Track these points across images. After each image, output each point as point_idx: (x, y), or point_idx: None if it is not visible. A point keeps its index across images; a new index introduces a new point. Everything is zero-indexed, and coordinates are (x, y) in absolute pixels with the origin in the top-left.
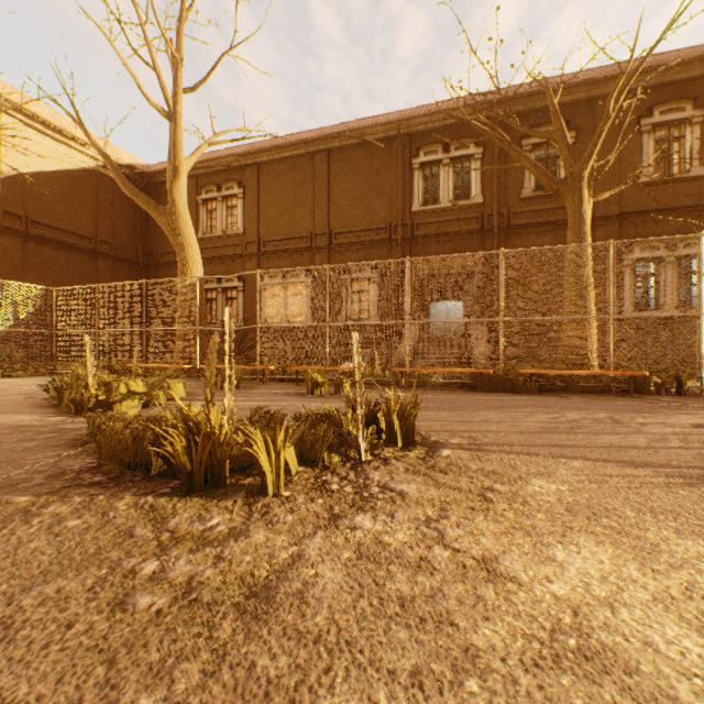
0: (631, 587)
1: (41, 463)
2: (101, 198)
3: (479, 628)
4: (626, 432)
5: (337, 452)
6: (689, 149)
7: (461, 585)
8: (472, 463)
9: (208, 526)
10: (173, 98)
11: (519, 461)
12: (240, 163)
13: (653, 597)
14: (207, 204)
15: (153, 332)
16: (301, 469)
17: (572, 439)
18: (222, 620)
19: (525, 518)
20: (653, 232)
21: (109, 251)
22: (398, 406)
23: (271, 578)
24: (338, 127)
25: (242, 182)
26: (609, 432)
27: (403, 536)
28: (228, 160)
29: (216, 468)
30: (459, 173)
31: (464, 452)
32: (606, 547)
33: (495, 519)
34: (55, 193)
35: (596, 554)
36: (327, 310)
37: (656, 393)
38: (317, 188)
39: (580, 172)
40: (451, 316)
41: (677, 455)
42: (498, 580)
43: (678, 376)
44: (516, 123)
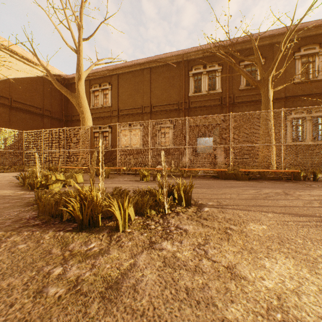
0: (306, 283)
1: (10, 214)
2: (46, 90)
3: (228, 307)
4: (292, 199)
5: (154, 209)
6: (317, 66)
7: (217, 282)
8: (219, 215)
9: (89, 248)
10: (78, 43)
11: (242, 213)
12: (109, 74)
13: (319, 289)
14: (94, 92)
15: (69, 152)
16: (136, 217)
17: (266, 202)
18: (92, 302)
19: (247, 244)
20: (301, 105)
21: (49, 114)
22: (183, 187)
23: (119, 277)
24: (154, 57)
25: (110, 82)
26: (284, 199)
27: (186, 253)
28: (104, 72)
29: (94, 217)
30: (210, 78)
31: (215, 209)
32: (290, 259)
33: (232, 244)
34: (24, 87)
35: (286, 264)
36: (149, 141)
37: (303, 180)
38: (145, 85)
39: (267, 77)
40: (207, 144)
41: (318, 211)
42: (237, 278)
43: (314, 172)
44: (237, 54)
